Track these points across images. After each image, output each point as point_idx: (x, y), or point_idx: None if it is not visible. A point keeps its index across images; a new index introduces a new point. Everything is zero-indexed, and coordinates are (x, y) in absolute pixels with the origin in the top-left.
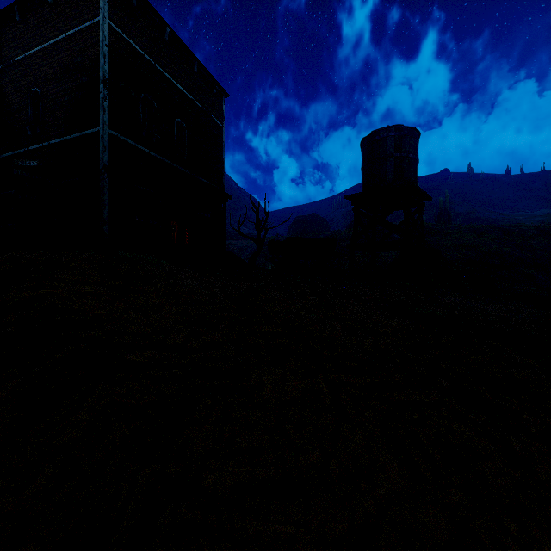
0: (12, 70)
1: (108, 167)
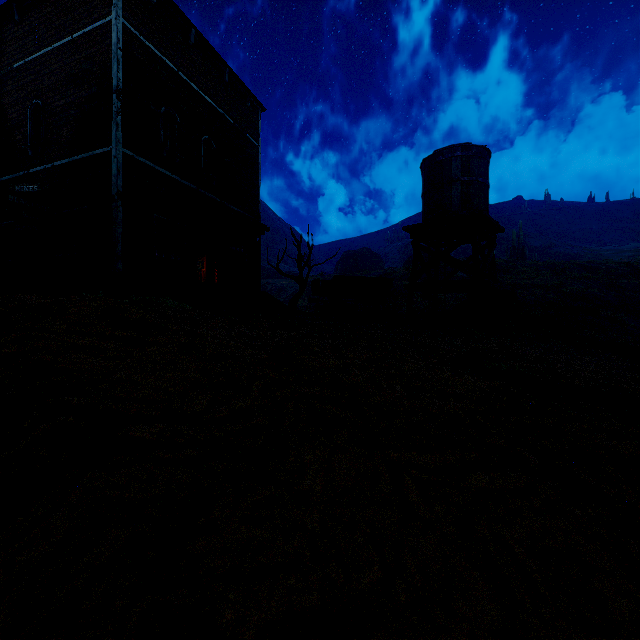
0: (10, 78)
1: (122, 193)
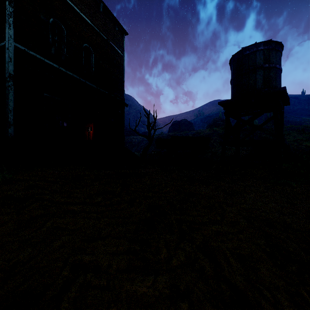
0: None
1: (14, 76)
